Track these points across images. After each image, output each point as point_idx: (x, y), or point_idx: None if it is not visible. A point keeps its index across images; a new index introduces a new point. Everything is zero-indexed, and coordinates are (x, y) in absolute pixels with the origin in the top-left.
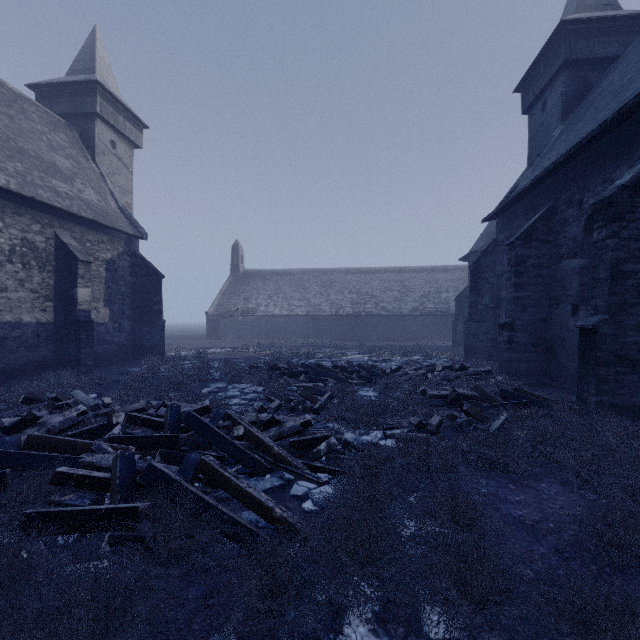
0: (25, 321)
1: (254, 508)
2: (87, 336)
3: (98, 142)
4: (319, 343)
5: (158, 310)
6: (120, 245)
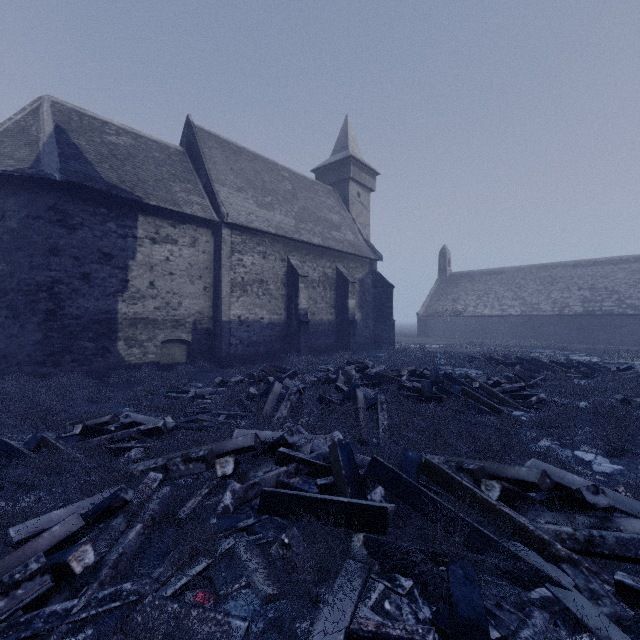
0: (324, 321)
1: (493, 410)
2: (353, 331)
3: (350, 197)
4: (537, 344)
5: (390, 313)
6: (366, 267)
